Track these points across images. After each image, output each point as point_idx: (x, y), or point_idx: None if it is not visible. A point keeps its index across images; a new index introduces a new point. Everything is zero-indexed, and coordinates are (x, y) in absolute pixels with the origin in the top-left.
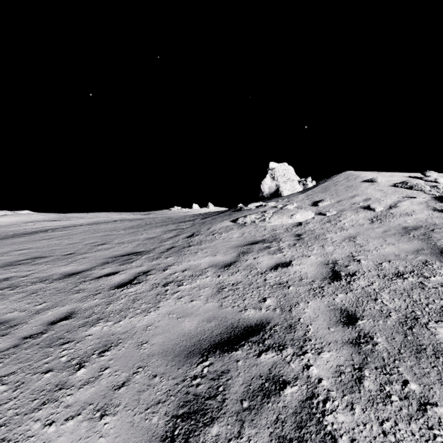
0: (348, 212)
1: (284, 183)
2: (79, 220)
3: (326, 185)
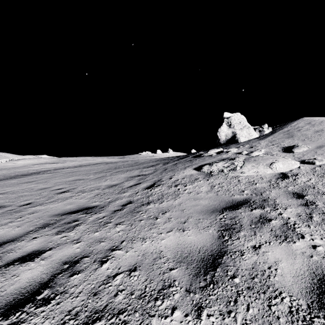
0: None
1: (241, 130)
2: (72, 163)
3: (287, 130)
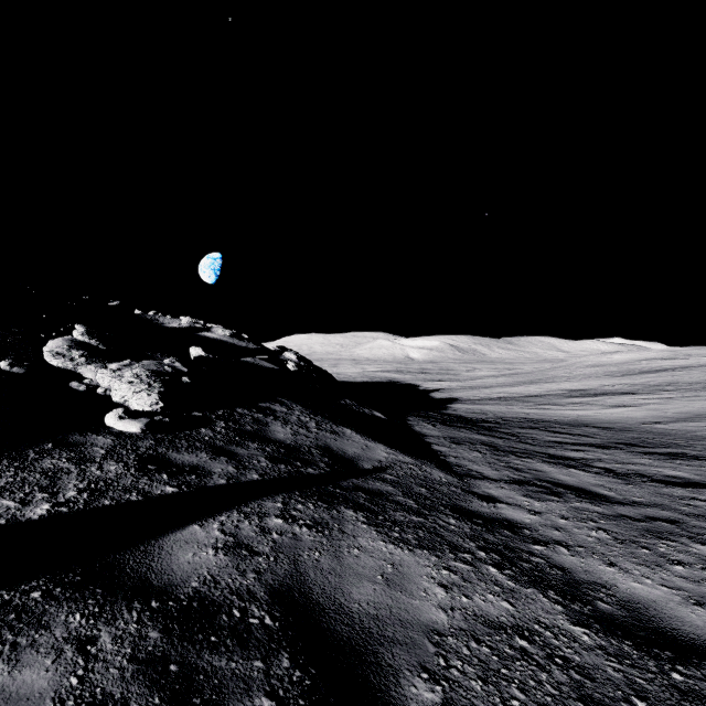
0: None
1: None
2: (701, 359)
3: None
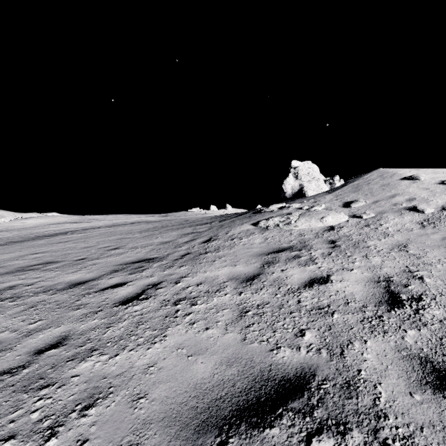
0: (390, 214)
1: (309, 183)
2: (100, 222)
3: (357, 183)
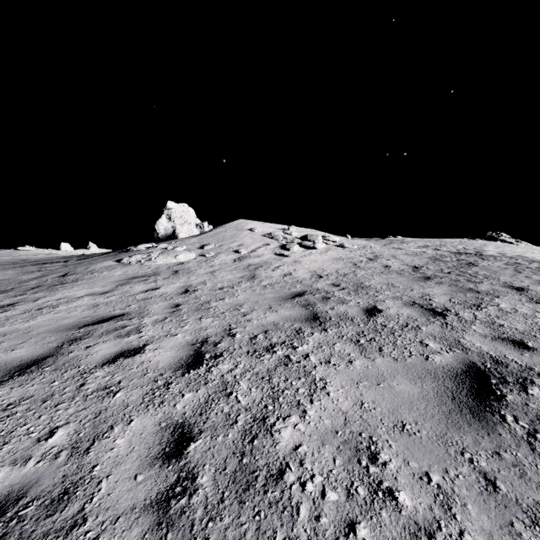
0: (223, 254)
1: (181, 226)
2: None
3: (219, 230)
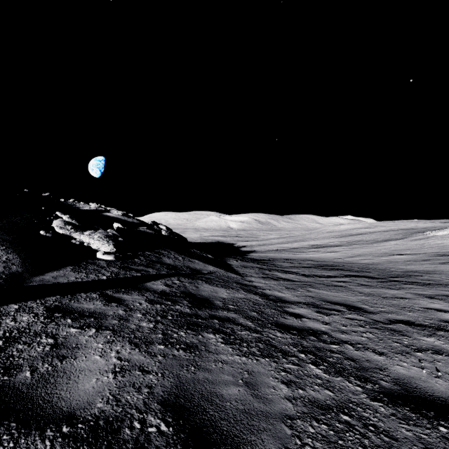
0: None
1: None
2: (381, 228)
3: None
